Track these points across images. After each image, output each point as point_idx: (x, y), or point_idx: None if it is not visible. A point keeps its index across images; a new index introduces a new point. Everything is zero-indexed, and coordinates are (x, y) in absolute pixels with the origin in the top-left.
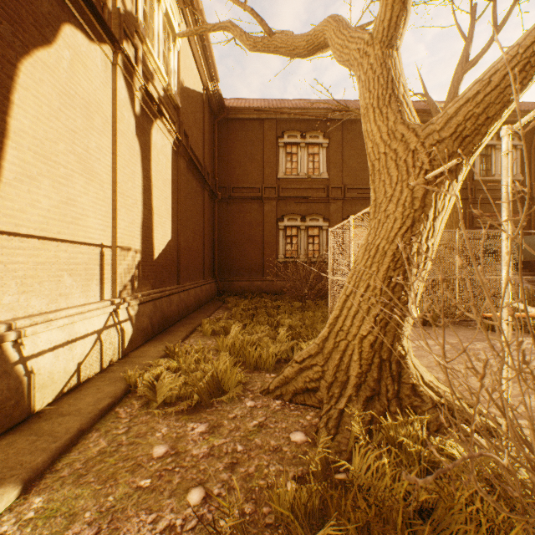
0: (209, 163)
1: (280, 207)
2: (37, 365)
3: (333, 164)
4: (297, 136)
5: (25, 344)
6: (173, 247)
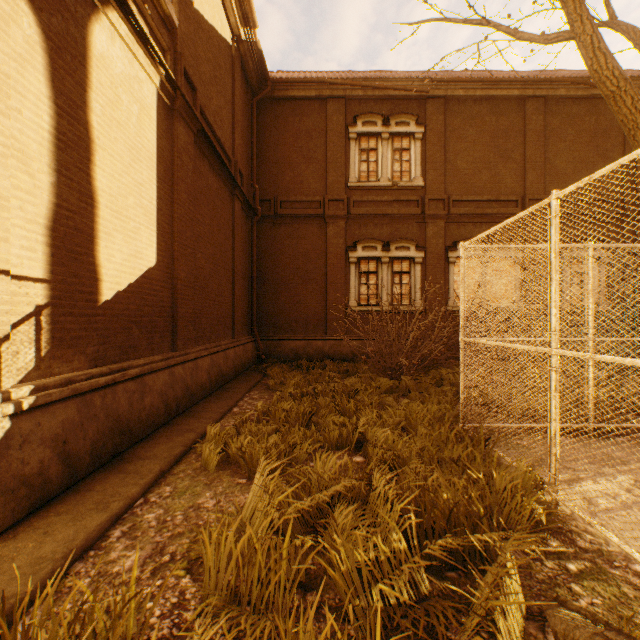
0: (244, 161)
1: (351, 230)
2: None
3: (430, 164)
4: (376, 123)
5: None
6: (161, 281)
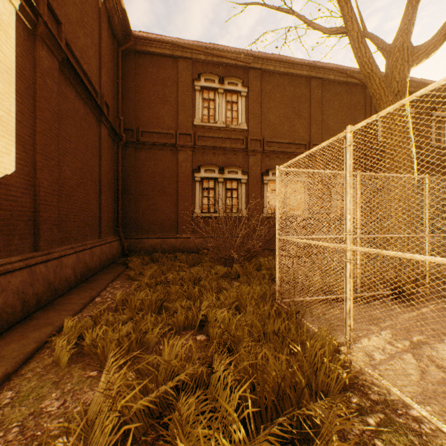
0: (110, 96)
1: (196, 157)
2: None
3: (252, 114)
4: (214, 81)
5: None
6: (21, 187)
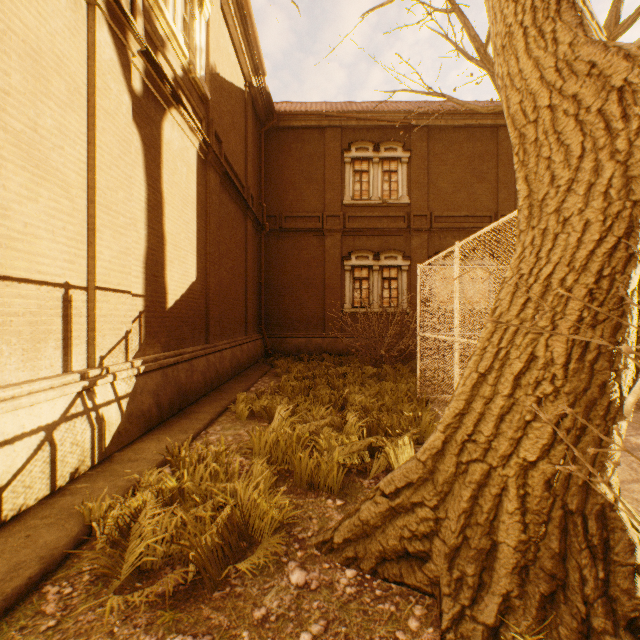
0: (254, 184)
1: (346, 242)
2: None
3: (415, 184)
4: (368, 149)
5: None
6: (199, 291)
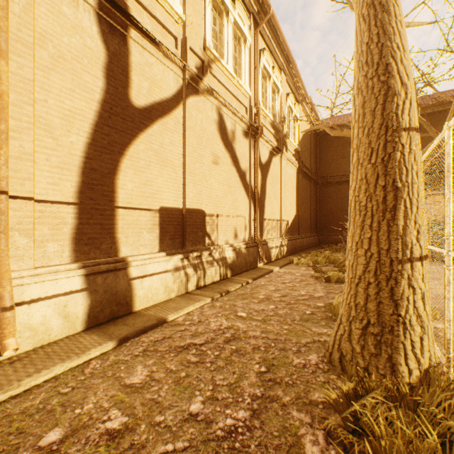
0: (313, 165)
1: None
2: (272, 250)
3: None
4: None
5: (270, 245)
6: (296, 217)
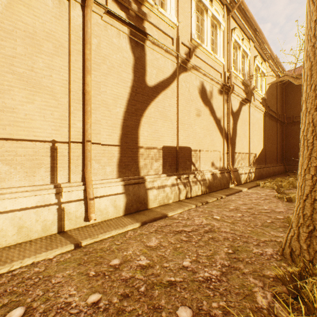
0: (279, 108)
1: None
2: (241, 176)
3: None
4: None
5: (239, 172)
6: (263, 151)
